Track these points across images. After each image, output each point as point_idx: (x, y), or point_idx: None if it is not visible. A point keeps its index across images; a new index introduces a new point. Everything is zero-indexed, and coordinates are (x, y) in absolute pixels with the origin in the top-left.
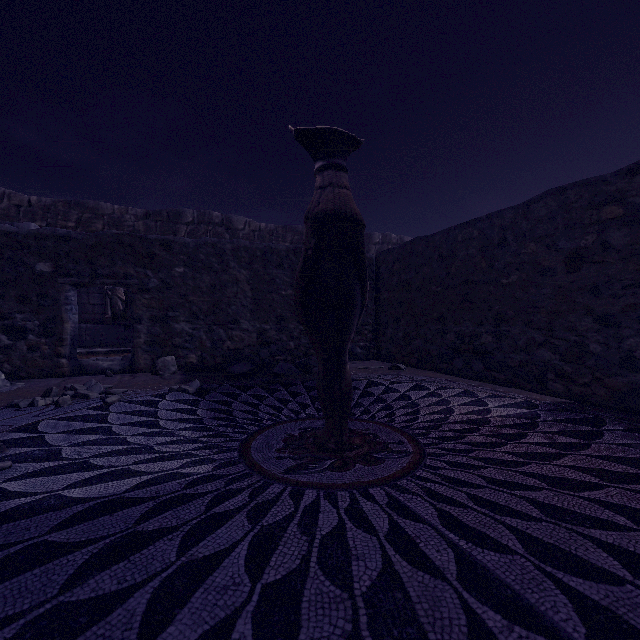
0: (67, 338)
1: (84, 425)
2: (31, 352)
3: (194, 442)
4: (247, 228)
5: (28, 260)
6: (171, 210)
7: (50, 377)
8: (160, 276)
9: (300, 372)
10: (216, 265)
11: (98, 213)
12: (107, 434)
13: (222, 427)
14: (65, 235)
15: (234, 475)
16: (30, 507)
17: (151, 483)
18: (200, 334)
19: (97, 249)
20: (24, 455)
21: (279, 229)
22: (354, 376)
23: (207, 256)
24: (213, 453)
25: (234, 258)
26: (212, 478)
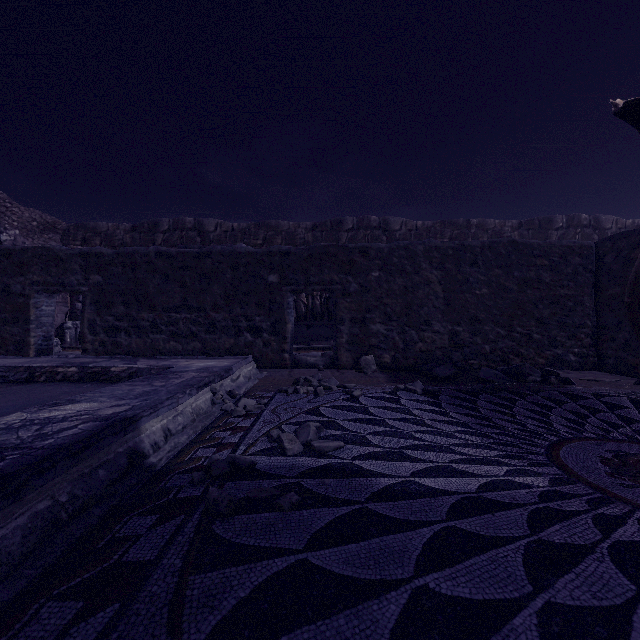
0: (288, 336)
1: (358, 415)
2: (265, 347)
3: (489, 448)
4: (403, 228)
5: (263, 273)
6: (334, 220)
7: (277, 368)
8: (359, 281)
9: (511, 379)
10: (408, 267)
11: (278, 230)
12: (389, 427)
13: (501, 435)
14: (287, 251)
15: (587, 496)
16: (402, 488)
17: (495, 487)
18: (393, 335)
19: (309, 260)
20: (341, 437)
21: (437, 225)
22: (596, 390)
23: (399, 259)
24: (527, 465)
25: (425, 259)
26: (562, 495)
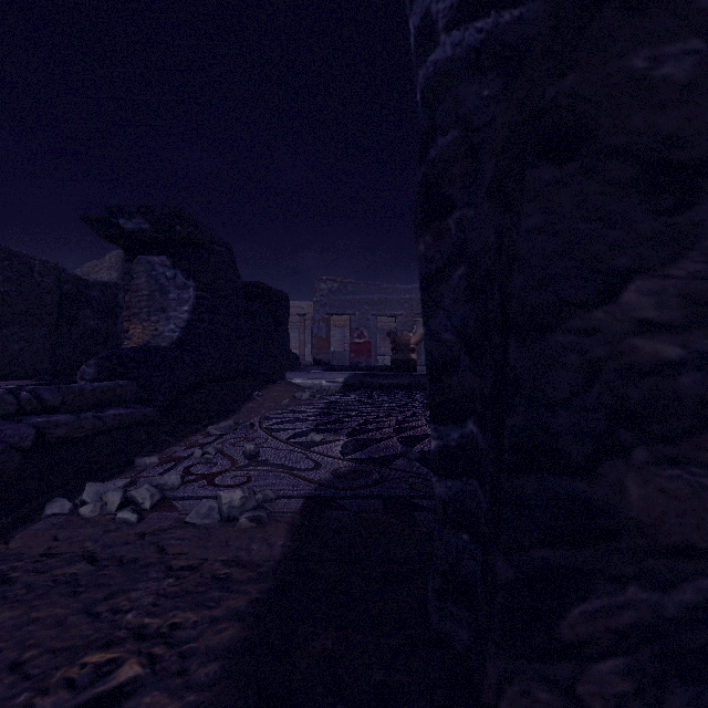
0: None
1: None
2: None
3: None
4: None
5: None
6: None
7: None
8: None
9: None
10: None
11: None
12: None
13: None
14: None
15: None
16: None
17: None
18: None
19: None
20: None
21: None
22: None
23: None
24: None
25: None
26: None
